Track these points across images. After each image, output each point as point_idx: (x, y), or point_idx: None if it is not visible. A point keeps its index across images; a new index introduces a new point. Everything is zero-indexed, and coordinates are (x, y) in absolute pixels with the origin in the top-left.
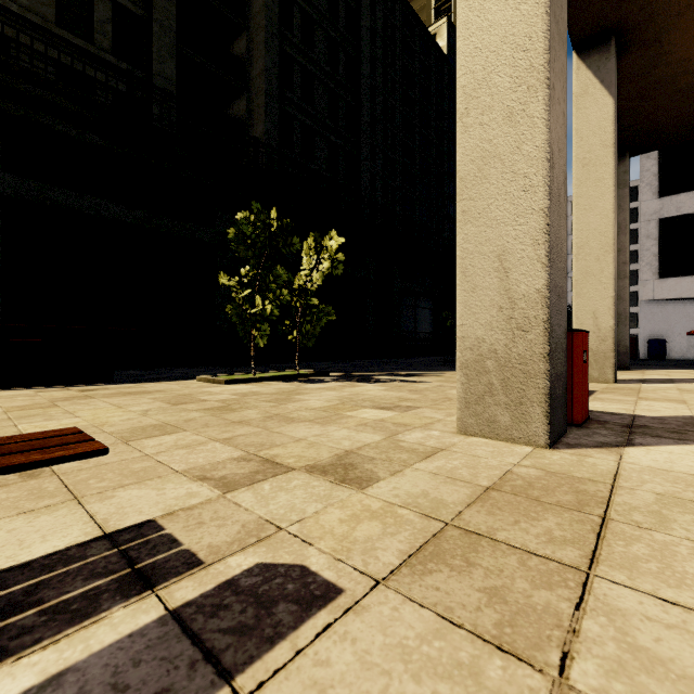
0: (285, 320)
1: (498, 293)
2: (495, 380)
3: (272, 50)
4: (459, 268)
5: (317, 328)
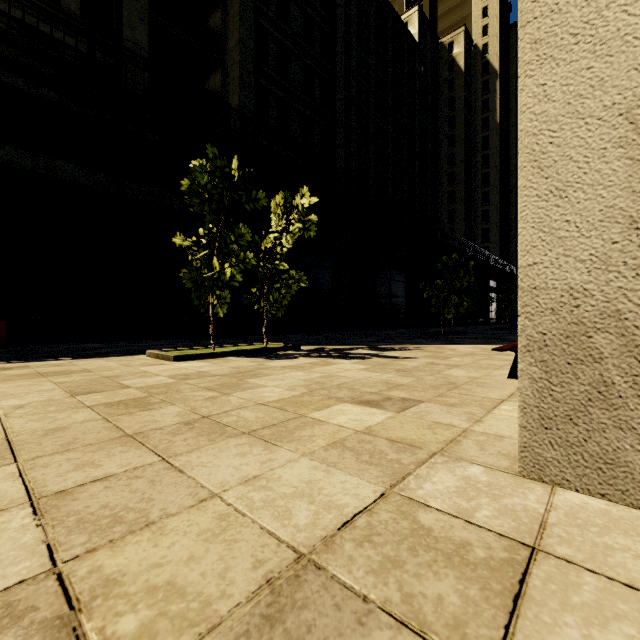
0: (252, 288)
1: (625, 190)
2: (616, 375)
3: (247, 22)
4: (524, 154)
5: (286, 296)
